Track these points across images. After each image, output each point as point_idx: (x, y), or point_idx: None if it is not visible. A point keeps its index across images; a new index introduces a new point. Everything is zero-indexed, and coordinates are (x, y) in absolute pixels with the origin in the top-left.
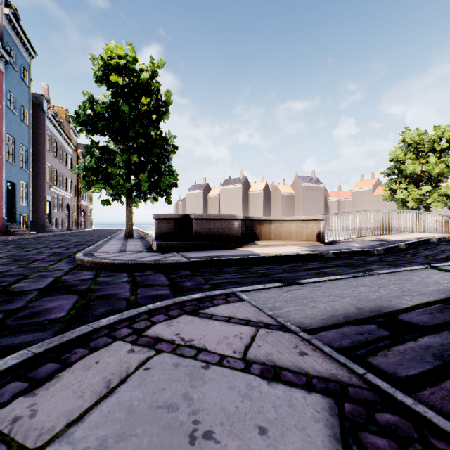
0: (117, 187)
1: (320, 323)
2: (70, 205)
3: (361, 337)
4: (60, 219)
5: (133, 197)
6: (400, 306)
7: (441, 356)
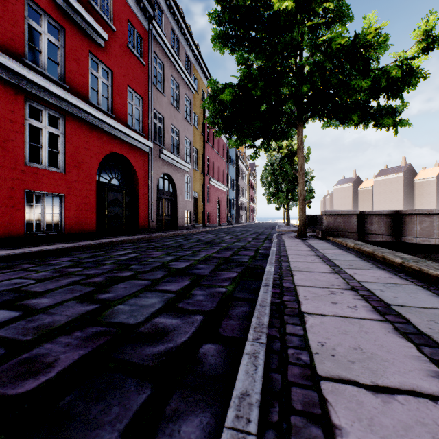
0: (283, 201)
1: None
2: (246, 207)
3: None
4: (242, 215)
5: (289, 204)
6: None
7: None
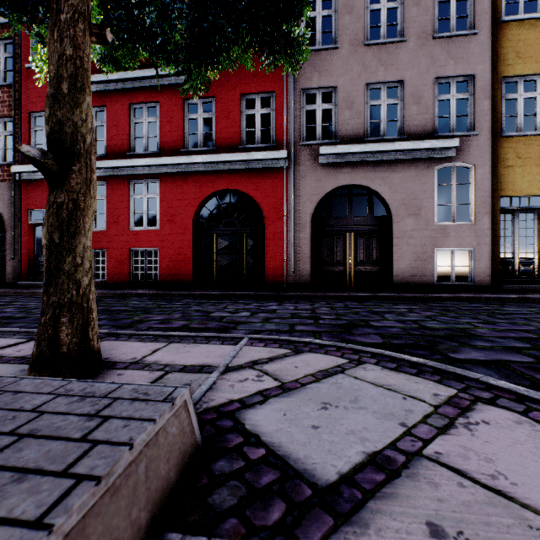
0: None
1: None
2: None
3: None
4: None
5: None
6: None
7: None
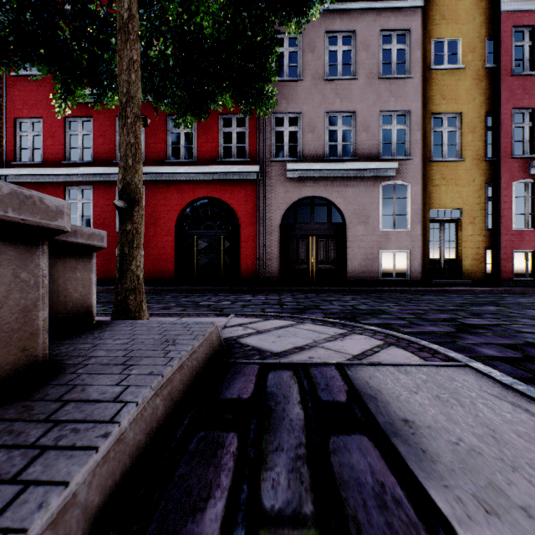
0: None
1: (355, 377)
2: None
3: (321, 382)
4: None
5: None
6: (429, 485)
7: (272, 396)
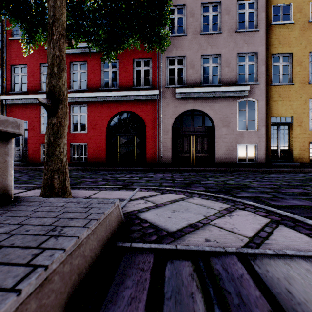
0: None
1: (268, 278)
2: None
3: (229, 288)
4: None
5: None
6: None
7: None
